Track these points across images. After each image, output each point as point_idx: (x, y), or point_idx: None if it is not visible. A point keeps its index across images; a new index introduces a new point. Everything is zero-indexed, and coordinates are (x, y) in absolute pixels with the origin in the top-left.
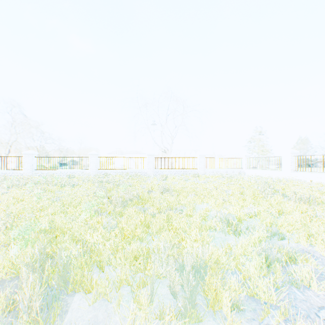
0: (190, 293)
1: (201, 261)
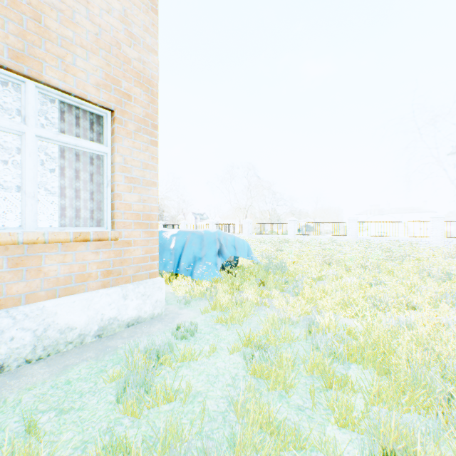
0: (439, 277)
1: (451, 274)
